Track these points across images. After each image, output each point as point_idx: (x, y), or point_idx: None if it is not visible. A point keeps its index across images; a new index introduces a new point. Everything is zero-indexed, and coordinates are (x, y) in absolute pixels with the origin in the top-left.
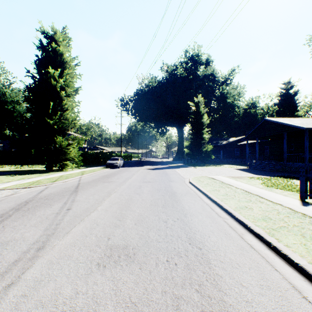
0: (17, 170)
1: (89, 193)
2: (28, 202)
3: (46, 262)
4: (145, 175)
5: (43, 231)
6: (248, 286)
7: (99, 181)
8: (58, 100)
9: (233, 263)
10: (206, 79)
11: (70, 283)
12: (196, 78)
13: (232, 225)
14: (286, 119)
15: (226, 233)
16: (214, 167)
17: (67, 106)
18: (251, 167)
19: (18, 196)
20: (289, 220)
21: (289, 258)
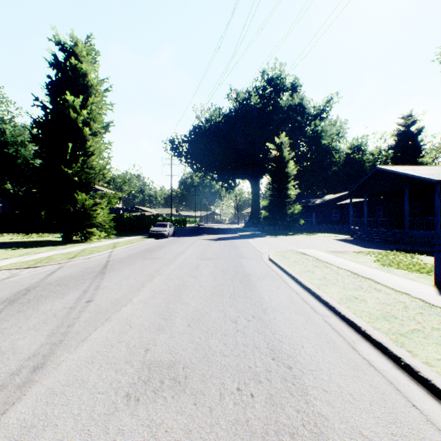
0: (21, 242)
1: (122, 275)
2: (30, 289)
3: (44, 392)
4: (204, 249)
5: (46, 337)
6: (372, 437)
7: (138, 257)
8: (80, 140)
9: (344, 393)
10: (292, 112)
11: (79, 432)
12: (278, 109)
13: (337, 328)
14: (407, 168)
15: (329, 340)
16: (304, 237)
17: (93, 149)
18: (357, 237)
19: (17, 281)
20: (424, 319)
21: (434, 385)
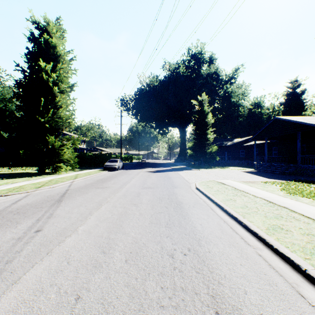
0: (7, 173)
1: (75, 203)
2: None
3: None
4: (145, 179)
5: None
6: None
7: (92, 187)
8: (51, 96)
9: None
10: (210, 78)
11: None
12: (199, 76)
13: (273, 264)
14: (299, 118)
15: (270, 282)
16: (220, 170)
17: (61, 103)
18: (260, 170)
19: None
20: None
21: None
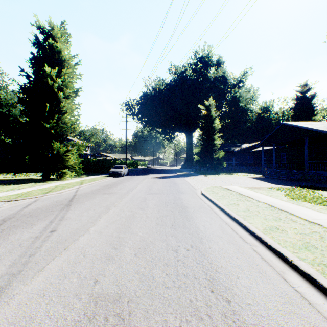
0: (11, 179)
1: (84, 207)
2: (6, 220)
3: None
4: (151, 185)
5: (7, 267)
6: None
7: (99, 192)
8: (56, 102)
9: None
10: (217, 82)
11: None
12: (206, 80)
13: (265, 257)
14: (306, 123)
15: (260, 270)
16: (227, 176)
17: (66, 109)
18: (267, 176)
19: None
20: None
21: None
